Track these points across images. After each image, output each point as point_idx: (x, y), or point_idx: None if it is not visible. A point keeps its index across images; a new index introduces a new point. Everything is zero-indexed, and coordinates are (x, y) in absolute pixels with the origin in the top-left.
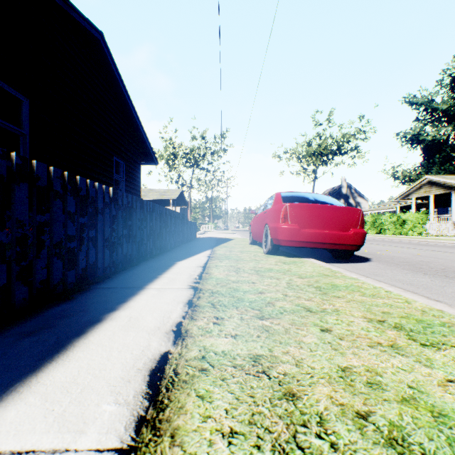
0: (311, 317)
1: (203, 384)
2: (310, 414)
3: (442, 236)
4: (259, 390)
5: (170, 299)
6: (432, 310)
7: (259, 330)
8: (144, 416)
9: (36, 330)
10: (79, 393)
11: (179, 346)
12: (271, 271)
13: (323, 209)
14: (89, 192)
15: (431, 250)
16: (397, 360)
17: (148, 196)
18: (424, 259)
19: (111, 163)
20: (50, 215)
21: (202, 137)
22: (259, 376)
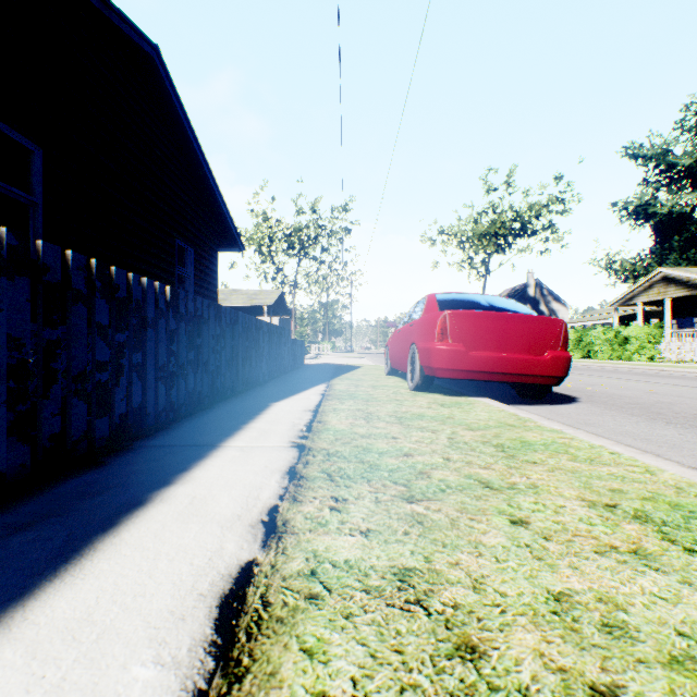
0: (492, 498)
1: (312, 627)
2: (506, 689)
3: (685, 362)
4: (411, 639)
5: (259, 466)
6: (693, 486)
7: (407, 522)
8: (205, 691)
9: (36, 521)
10: (93, 642)
11: (272, 551)
12: (422, 419)
13: (504, 320)
14: (133, 292)
15: (672, 384)
16: (648, 580)
17: (231, 301)
18: (663, 398)
19: (172, 250)
20: (67, 329)
21: (312, 210)
22: (410, 610)
